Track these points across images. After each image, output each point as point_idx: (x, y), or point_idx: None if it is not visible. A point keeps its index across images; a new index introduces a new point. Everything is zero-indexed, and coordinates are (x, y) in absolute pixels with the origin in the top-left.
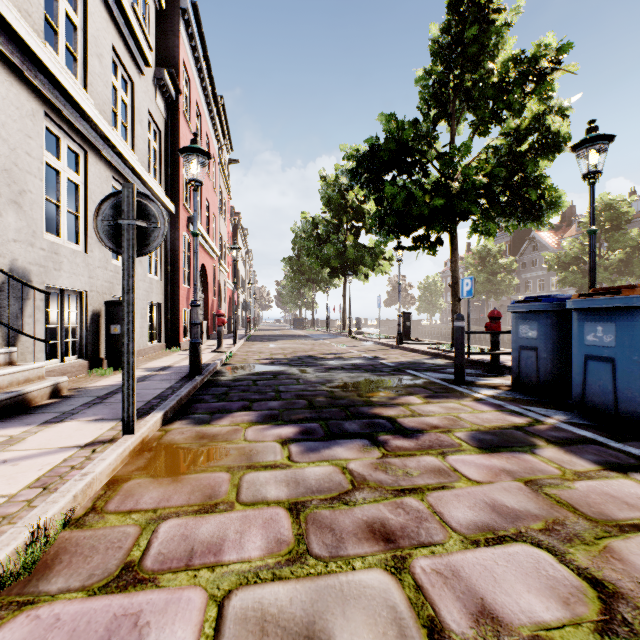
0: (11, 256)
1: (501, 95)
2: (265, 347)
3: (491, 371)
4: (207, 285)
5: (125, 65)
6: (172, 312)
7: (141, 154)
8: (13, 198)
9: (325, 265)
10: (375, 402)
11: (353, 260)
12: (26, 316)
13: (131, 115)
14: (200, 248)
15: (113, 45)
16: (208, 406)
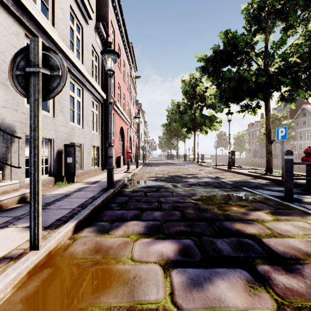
0: (1, 116)
1: (309, 3)
2: (153, 169)
3: (308, 190)
4: (124, 137)
5: (78, 17)
6: (105, 151)
7: (87, 67)
8: (2, 81)
9: (184, 126)
10: (233, 216)
11: (199, 123)
12: (12, 152)
13: (82, 45)
14: (120, 118)
15: (70, 5)
16: (112, 213)
